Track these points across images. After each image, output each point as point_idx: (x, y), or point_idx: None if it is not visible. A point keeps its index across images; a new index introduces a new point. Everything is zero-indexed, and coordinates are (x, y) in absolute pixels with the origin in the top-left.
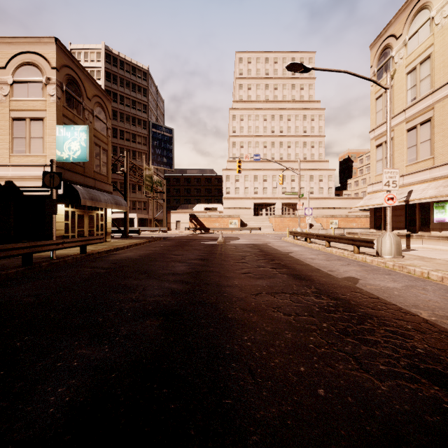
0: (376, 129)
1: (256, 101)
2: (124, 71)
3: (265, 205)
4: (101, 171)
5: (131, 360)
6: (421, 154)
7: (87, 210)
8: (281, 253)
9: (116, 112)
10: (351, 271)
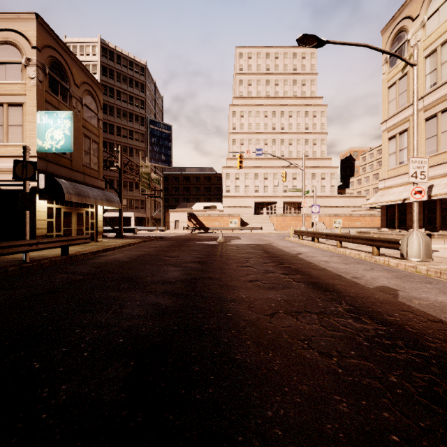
0: (389, 120)
1: (257, 97)
2: (121, 65)
3: (266, 204)
4: (91, 165)
5: None
6: (442, 145)
7: (75, 207)
8: (288, 254)
9: (113, 107)
10: (381, 279)
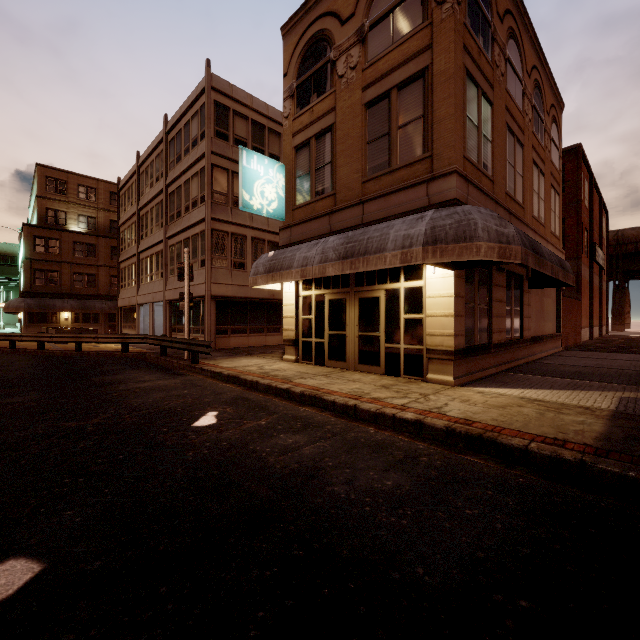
0: None
1: None
2: None
3: None
4: (395, 163)
5: None
6: None
7: (357, 286)
8: None
9: None
10: None
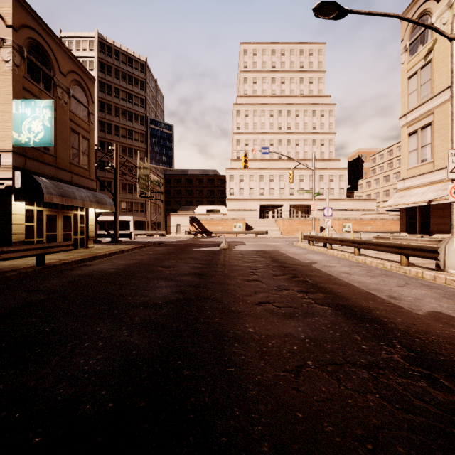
0: (409, 113)
1: (262, 96)
2: (119, 61)
3: (272, 207)
4: (80, 164)
5: None
6: None
7: (61, 209)
8: (301, 263)
9: (111, 106)
10: (427, 299)
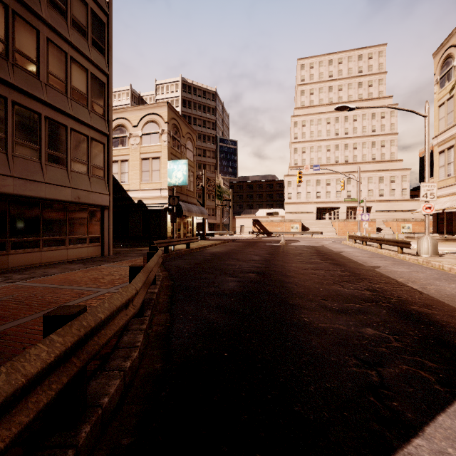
0: (439, 136)
1: (319, 106)
2: (196, 96)
3: (328, 209)
4: (190, 189)
5: (250, 281)
6: None
7: (182, 218)
8: (333, 252)
9: None
10: (381, 263)
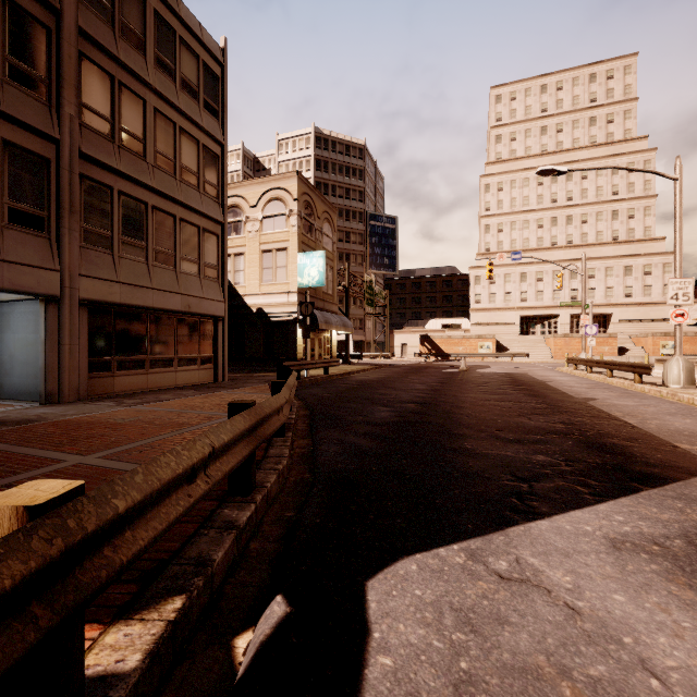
0: None
1: (524, 158)
2: (336, 153)
3: (540, 318)
4: (328, 291)
5: (408, 411)
6: None
7: (317, 333)
8: (536, 381)
9: None
10: (601, 395)
